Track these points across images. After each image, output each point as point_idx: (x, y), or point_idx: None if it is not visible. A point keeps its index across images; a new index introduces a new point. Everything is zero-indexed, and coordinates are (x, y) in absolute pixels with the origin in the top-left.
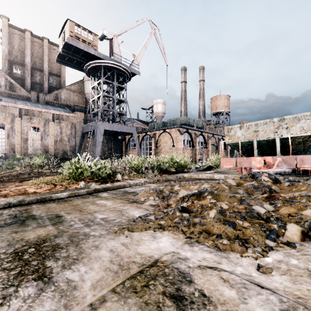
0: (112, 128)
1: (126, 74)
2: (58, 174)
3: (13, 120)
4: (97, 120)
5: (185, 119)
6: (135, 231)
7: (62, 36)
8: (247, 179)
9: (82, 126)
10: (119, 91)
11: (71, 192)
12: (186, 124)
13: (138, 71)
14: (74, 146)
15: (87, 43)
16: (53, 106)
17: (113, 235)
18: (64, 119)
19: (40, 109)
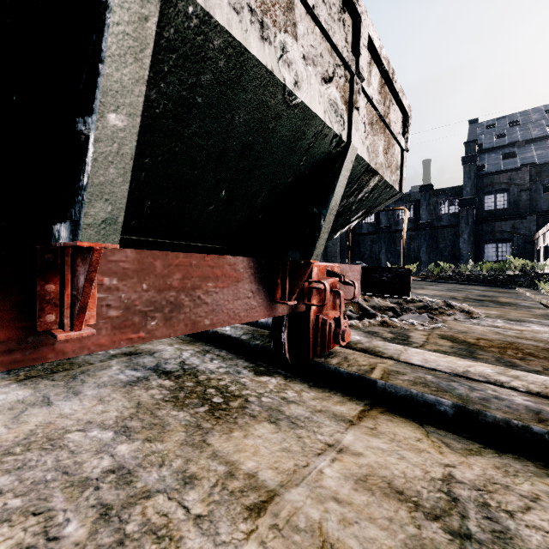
0: None
1: None
2: None
3: None
4: None
5: None
6: None
7: None
8: None
9: None
10: None
11: None
12: None
13: None
14: None
15: None
16: None
17: None
18: None
19: None
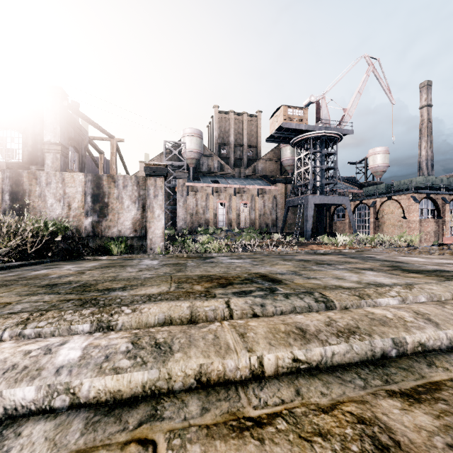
0: (322, 201)
1: (336, 138)
2: (312, 244)
3: (230, 199)
4: (308, 194)
5: (424, 180)
6: (393, 254)
7: (274, 119)
8: (444, 246)
9: (287, 200)
10: (327, 157)
11: (349, 250)
12: (426, 187)
13: (351, 130)
14: (275, 219)
15: (298, 120)
16: (252, 179)
17: (387, 254)
18: (267, 193)
19: (248, 186)
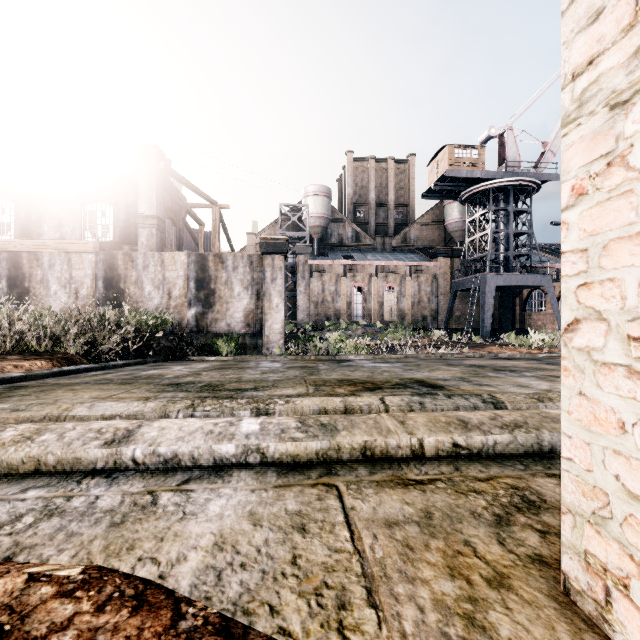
0: (507, 282)
1: (530, 187)
2: (491, 345)
3: (370, 281)
4: (485, 273)
5: None
6: None
7: (435, 165)
8: None
9: (454, 281)
10: (516, 216)
11: (547, 354)
12: None
13: (555, 175)
14: (436, 309)
15: (470, 164)
16: (401, 253)
17: None
18: (423, 272)
19: (396, 262)
